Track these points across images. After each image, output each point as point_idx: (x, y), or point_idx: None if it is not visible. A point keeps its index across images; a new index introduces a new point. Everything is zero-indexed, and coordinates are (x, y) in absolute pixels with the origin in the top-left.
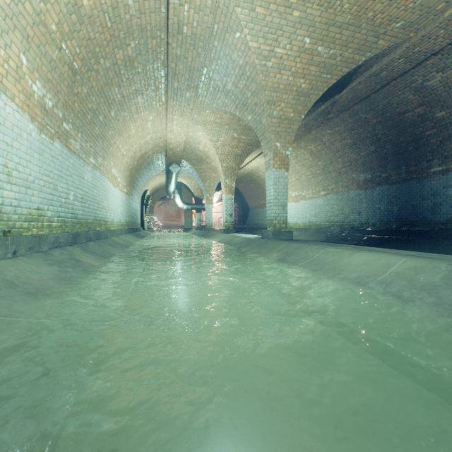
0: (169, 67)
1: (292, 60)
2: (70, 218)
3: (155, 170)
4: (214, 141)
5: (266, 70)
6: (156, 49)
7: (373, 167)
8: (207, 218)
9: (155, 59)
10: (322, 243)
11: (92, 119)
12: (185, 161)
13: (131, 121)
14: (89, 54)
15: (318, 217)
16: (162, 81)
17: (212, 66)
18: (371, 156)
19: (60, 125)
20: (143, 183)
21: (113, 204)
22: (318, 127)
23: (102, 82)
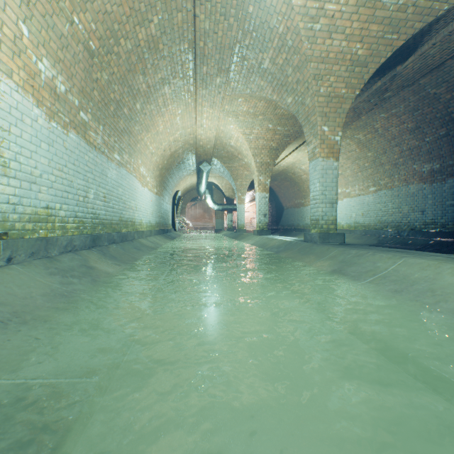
0: (197, 47)
1: (347, 18)
2: (89, 218)
3: (185, 170)
4: (246, 134)
5: (313, 35)
6: (182, 26)
7: (444, 155)
8: (238, 219)
9: (181, 39)
10: (390, 249)
11: (116, 111)
12: (216, 159)
13: (158, 115)
14: (107, 32)
15: (367, 217)
16: (190, 66)
17: (245, 41)
18: (440, 141)
19: (76, 114)
20: (173, 184)
21: (141, 204)
22: (369, 110)
23: (124, 68)
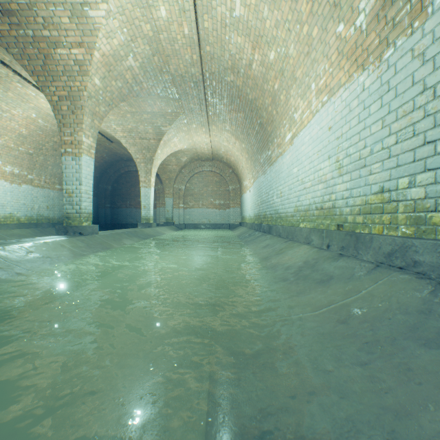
0: None
1: None
2: None
3: None
4: None
5: None
6: None
7: None
8: None
9: None
10: None
11: None
12: None
13: None
14: None
15: None
16: None
17: None
18: None
19: None
20: None
21: None
22: None
23: None
